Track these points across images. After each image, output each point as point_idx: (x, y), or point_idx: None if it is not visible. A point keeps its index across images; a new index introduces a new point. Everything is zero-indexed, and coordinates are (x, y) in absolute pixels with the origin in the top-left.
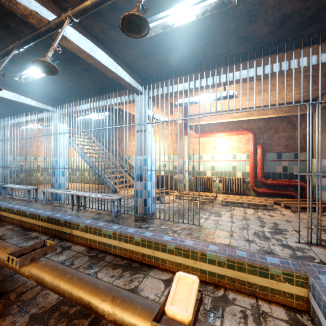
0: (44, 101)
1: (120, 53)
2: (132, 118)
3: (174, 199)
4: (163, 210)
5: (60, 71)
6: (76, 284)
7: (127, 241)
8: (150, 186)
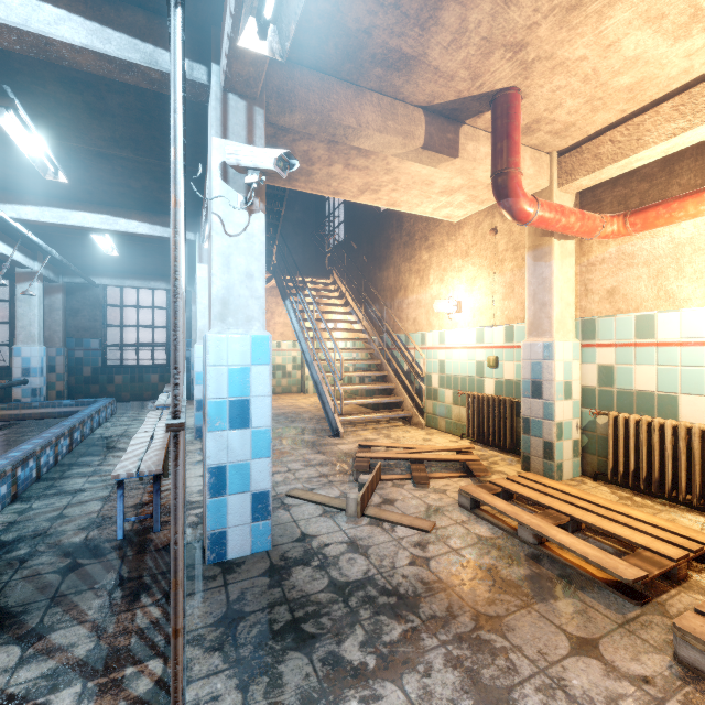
0: (166, 220)
1: None
2: (413, 225)
3: (447, 508)
4: (304, 556)
5: (61, 121)
6: None
7: None
8: (233, 447)
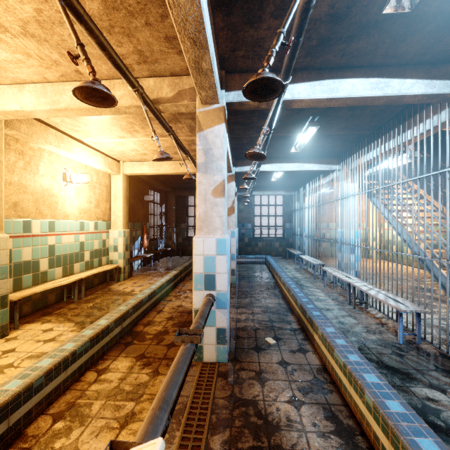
0: (327, 161)
1: (390, 57)
2: None
3: None
4: None
5: (326, 125)
6: (166, 378)
7: (356, 390)
8: None
